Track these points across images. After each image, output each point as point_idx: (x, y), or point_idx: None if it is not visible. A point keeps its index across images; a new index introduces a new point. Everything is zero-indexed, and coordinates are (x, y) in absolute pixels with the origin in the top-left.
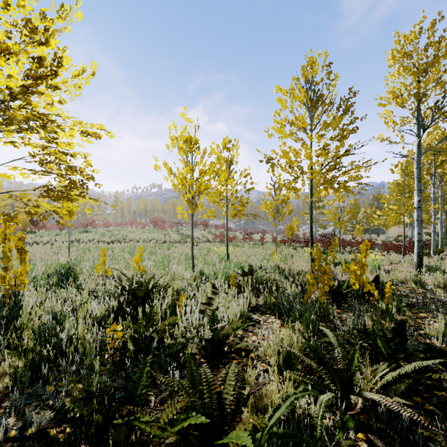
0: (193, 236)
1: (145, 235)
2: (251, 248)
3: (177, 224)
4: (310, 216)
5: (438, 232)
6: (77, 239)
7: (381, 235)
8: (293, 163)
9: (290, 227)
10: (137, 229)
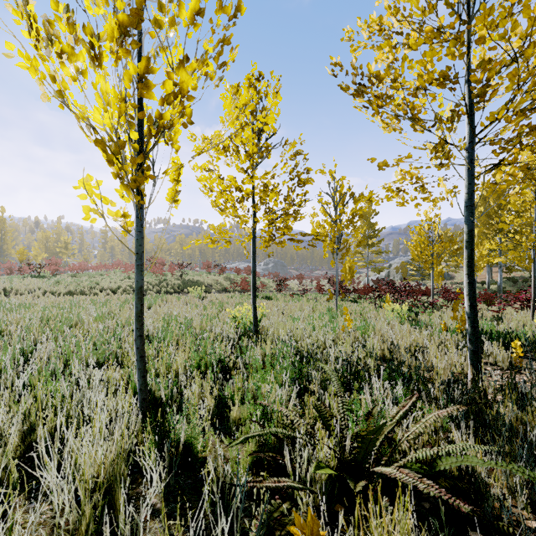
0: (203, 283)
1: (129, 281)
2: (289, 301)
3: (180, 266)
4: (467, 232)
5: (519, 277)
6: (7, 289)
7: (449, 281)
8: (416, 104)
9: (348, 269)
10: (122, 274)
